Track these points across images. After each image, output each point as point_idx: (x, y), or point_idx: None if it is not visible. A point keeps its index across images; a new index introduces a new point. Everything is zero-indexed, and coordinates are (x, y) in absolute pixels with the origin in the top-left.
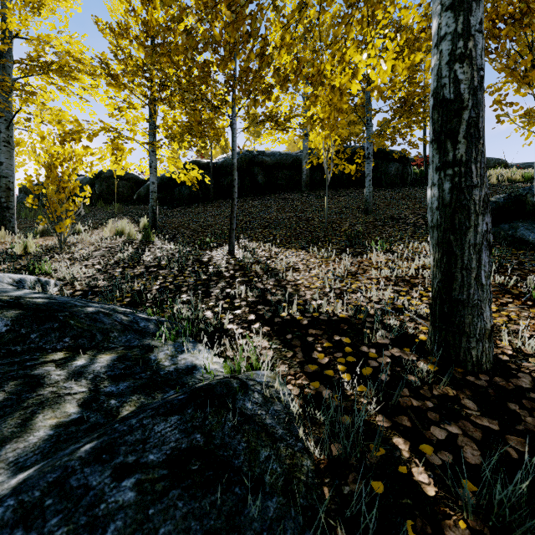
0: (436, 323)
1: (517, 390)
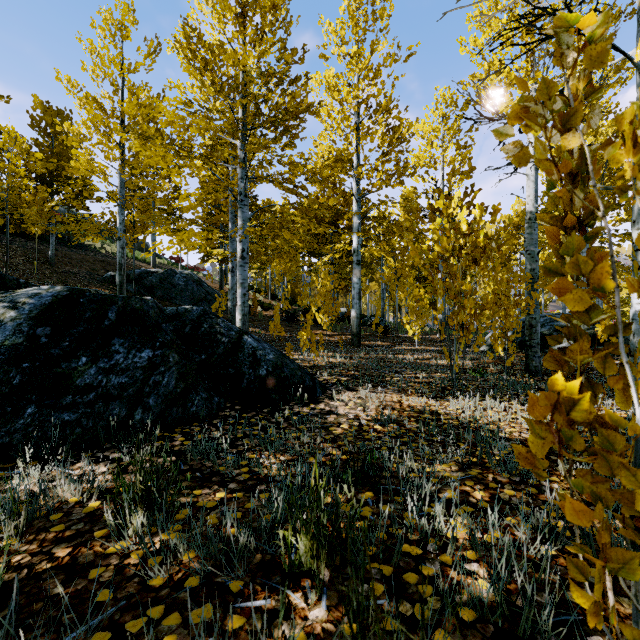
0: None
1: None
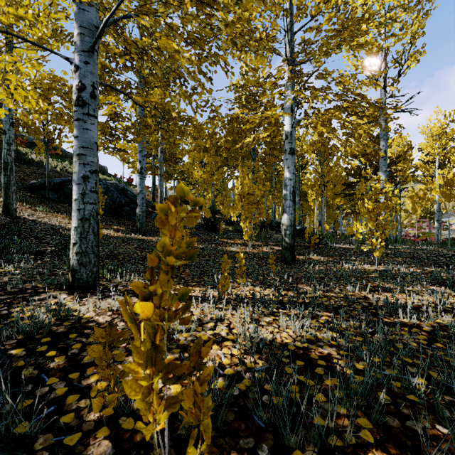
0: (3, 208)
1: (20, 218)
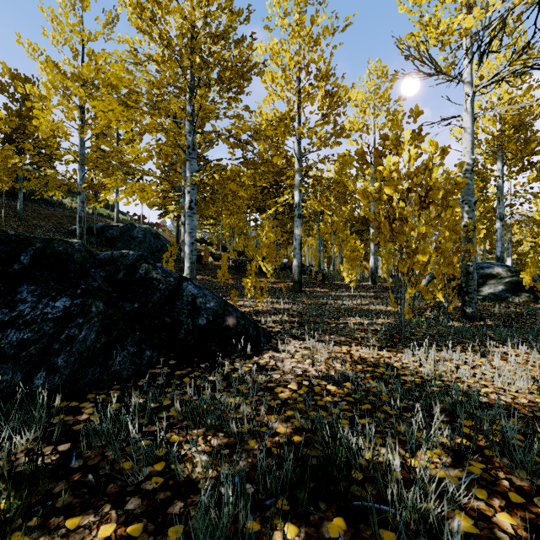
0: None
1: None
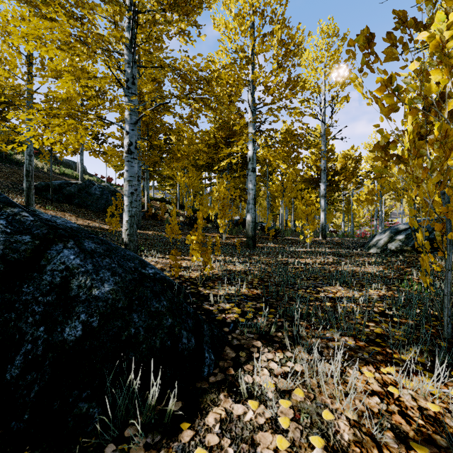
0: None
1: None
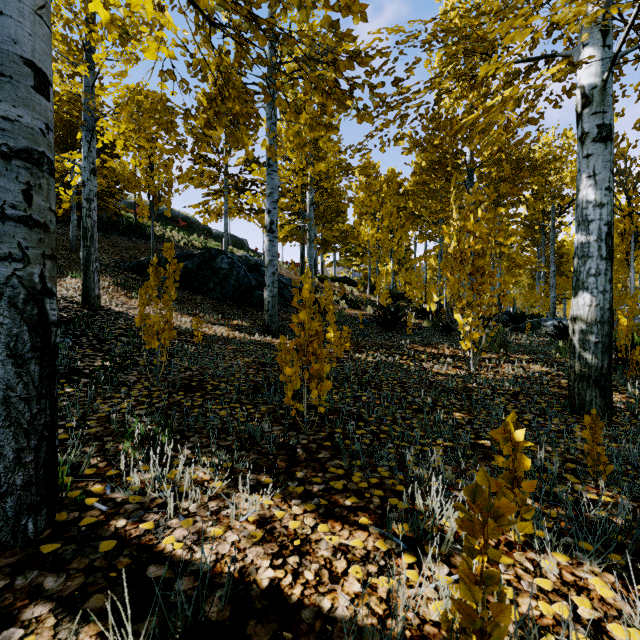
0: (82, 295)
1: (102, 309)
